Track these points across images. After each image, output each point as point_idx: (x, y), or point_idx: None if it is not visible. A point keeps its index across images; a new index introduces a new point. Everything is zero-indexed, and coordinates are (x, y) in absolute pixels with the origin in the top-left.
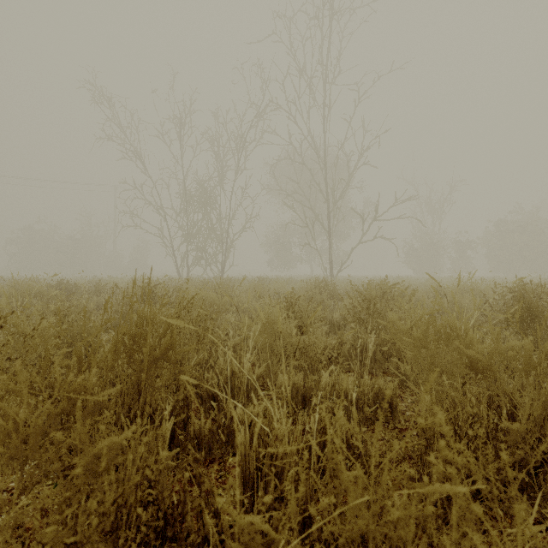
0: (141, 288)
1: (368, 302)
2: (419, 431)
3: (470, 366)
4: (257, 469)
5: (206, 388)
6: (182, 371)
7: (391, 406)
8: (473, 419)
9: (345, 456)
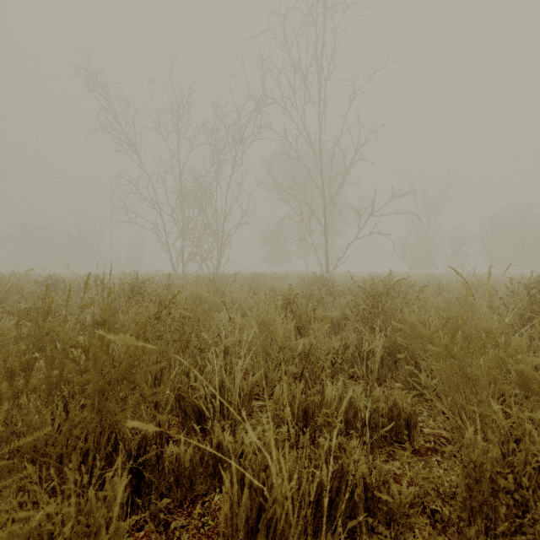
0: (129, 284)
1: (373, 300)
2: (471, 483)
3: (521, 384)
4: (248, 534)
5: (191, 402)
6: (163, 382)
7: (409, 424)
8: (539, 463)
9: (364, 505)
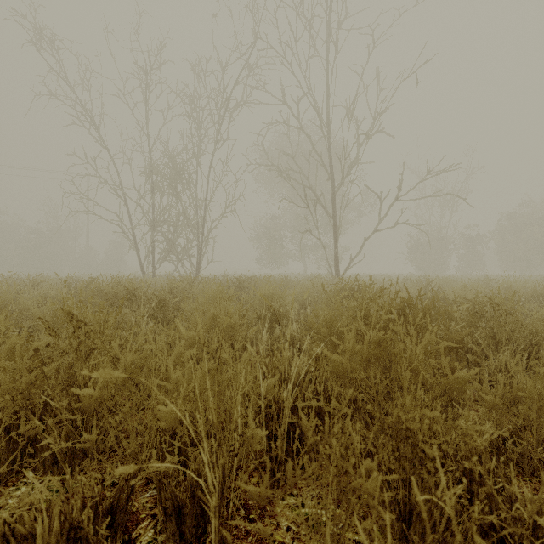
0: None
1: None
2: None
3: None
4: None
5: None
6: None
7: None
8: None
9: None
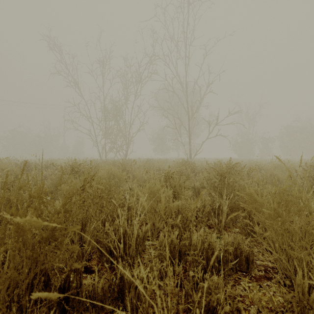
0: (70, 166)
1: (220, 176)
2: None
3: None
4: None
5: (105, 244)
6: (86, 231)
7: (248, 259)
8: None
9: None
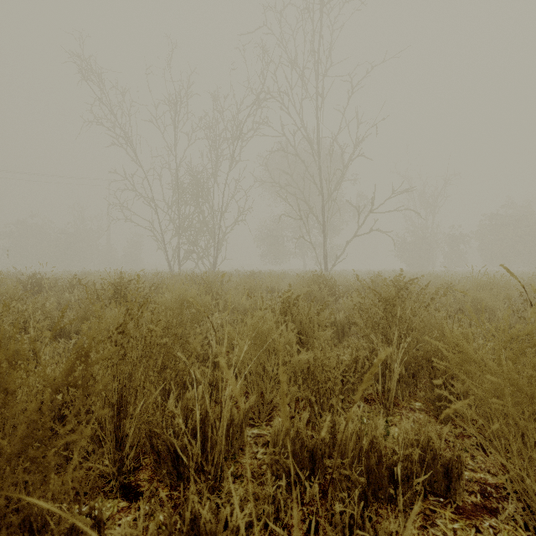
0: (112, 284)
1: (385, 303)
2: None
3: None
4: None
5: (166, 439)
6: (128, 415)
7: (449, 472)
8: None
9: None
